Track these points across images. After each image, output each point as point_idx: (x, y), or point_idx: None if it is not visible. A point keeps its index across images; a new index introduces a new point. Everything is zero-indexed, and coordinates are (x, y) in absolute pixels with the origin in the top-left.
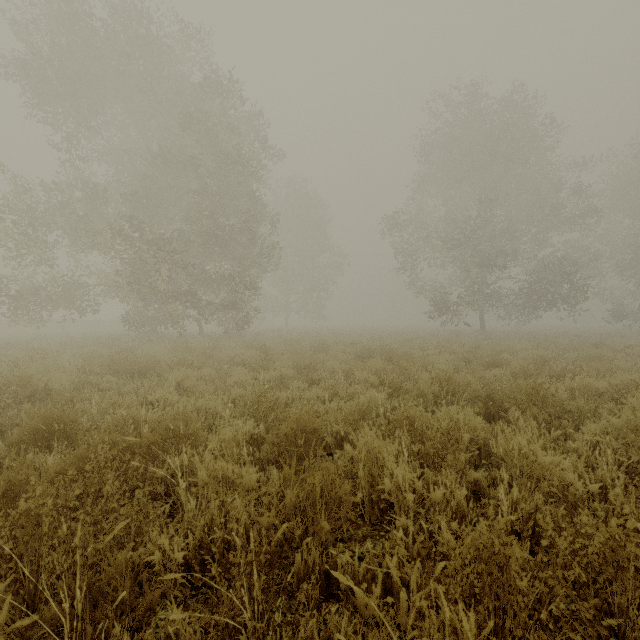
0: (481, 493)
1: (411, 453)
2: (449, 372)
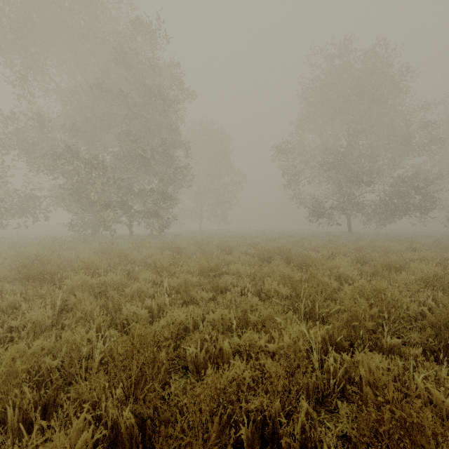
0: None
1: None
2: (380, 287)
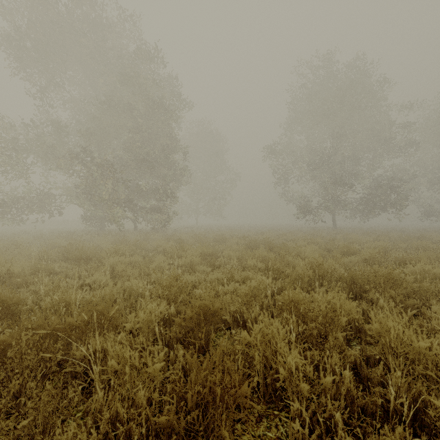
0: (357, 368)
1: (297, 332)
2: (319, 260)
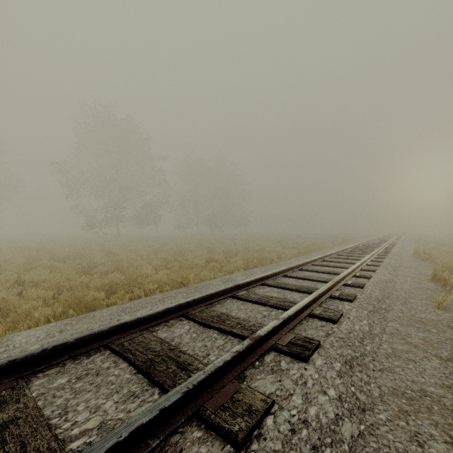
0: None
1: None
2: (55, 253)
